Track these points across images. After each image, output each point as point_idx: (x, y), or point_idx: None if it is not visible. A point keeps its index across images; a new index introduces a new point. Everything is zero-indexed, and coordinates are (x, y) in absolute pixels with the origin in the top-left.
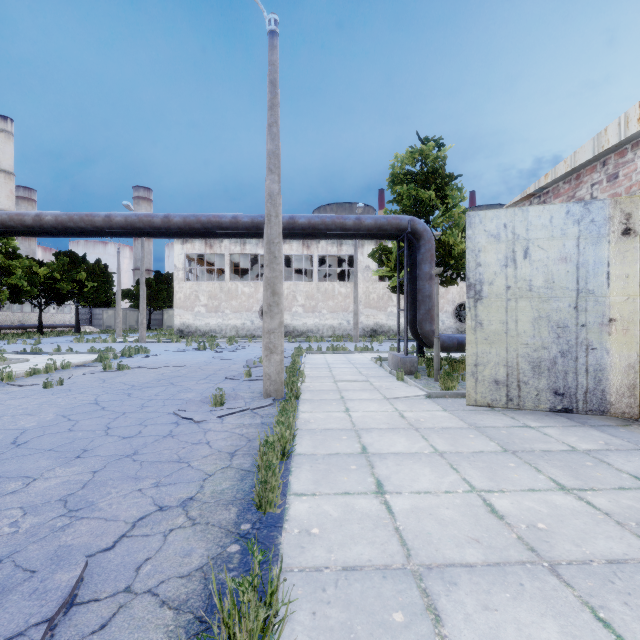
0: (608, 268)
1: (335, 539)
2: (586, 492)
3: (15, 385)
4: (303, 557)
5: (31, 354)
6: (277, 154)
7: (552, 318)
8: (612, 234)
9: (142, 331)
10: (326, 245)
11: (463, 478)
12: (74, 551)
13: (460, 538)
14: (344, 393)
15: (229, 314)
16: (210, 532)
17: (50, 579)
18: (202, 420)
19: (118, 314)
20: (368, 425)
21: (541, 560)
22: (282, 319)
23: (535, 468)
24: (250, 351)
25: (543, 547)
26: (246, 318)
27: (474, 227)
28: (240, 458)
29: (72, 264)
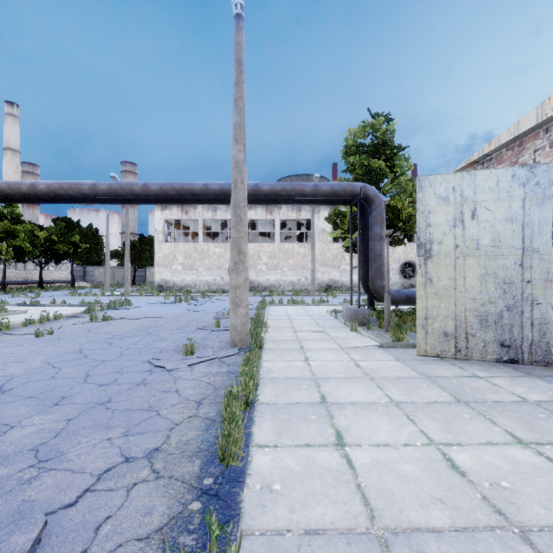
0: (552, 228)
1: (297, 497)
2: (544, 446)
3: (11, 334)
4: (264, 518)
5: (30, 306)
6: (242, 126)
7: (498, 275)
8: None
9: (127, 286)
10: (287, 211)
11: (420, 430)
12: (36, 507)
13: (424, 497)
14: (303, 343)
15: (202, 271)
16: (173, 487)
17: (6, 542)
18: (173, 368)
19: (107, 271)
20: (326, 374)
21: (511, 525)
22: (247, 276)
23: (489, 420)
24: (220, 304)
25: (510, 509)
26: (217, 275)
27: (424, 190)
28: (206, 407)
29: (68, 228)
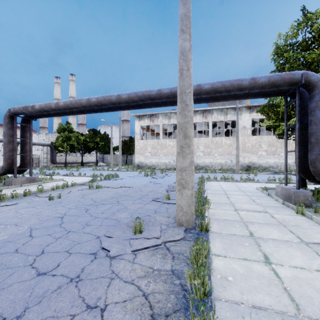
0: None
1: None
2: None
3: (39, 196)
4: None
5: (69, 176)
6: (188, 16)
7: None
8: None
9: (119, 165)
10: (217, 115)
11: None
12: None
13: None
14: (250, 227)
15: (162, 156)
16: None
17: None
18: (116, 255)
19: (111, 157)
20: None
21: None
22: (192, 159)
23: None
24: (172, 178)
25: None
26: (171, 159)
27: None
28: None
29: (94, 134)
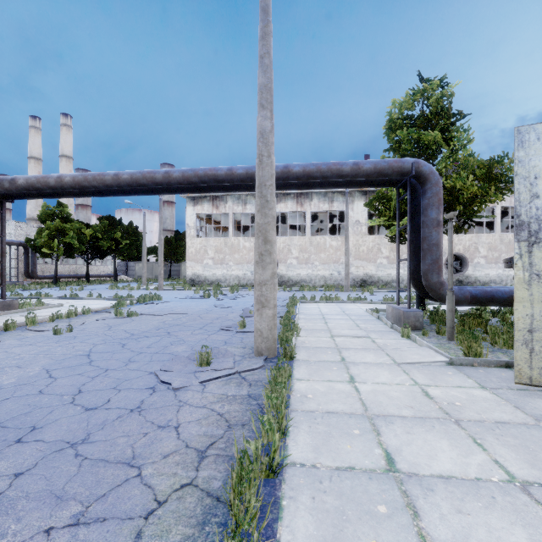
0: None
1: None
2: None
3: (32, 330)
4: None
5: (70, 299)
6: (269, 88)
7: None
8: None
9: (160, 280)
10: (318, 202)
11: None
12: None
13: None
14: (344, 353)
15: (232, 266)
16: None
17: None
18: (181, 386)
19: (144, 266)
20: (385, 409)
21: None
22: (275, 269)
23: None
24: (248, 299)
25: None
26: (247, 269)
27: (528, 146)
28: (210, 465)
29: (111, 226)
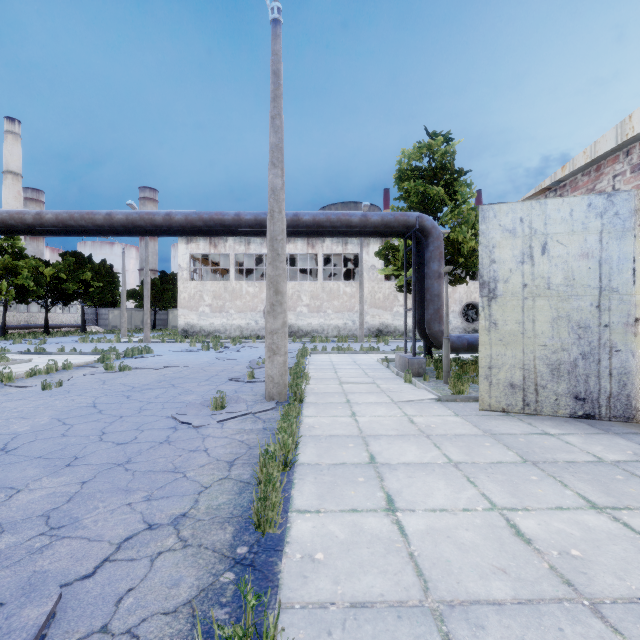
0: (634, 264)
1: (342, 567)
2: (621, 511)
3: (14, 386)
4: (306, 589)
5: (35, 354)
6: (280, 147)
7: (572, 318)
8: (638, 228)
9: (146, 331)
10: (331, 244)
11: (482, 493)
12: (49, 578)
13: (484, 567)
14: (350, 396)
15: (233, 314)
16: (202, 556)
17: (16, 616)
18: (201, 425)
19: (123, 314)
20: (376, 431)
21: (580, 597)
22: (285, 319)
23: (560, 482)
24: (254, 351)
25: (581, 580)
26: (250, 318)
27: (488, 222)
28: (239, 468)
29: (78, 264)
